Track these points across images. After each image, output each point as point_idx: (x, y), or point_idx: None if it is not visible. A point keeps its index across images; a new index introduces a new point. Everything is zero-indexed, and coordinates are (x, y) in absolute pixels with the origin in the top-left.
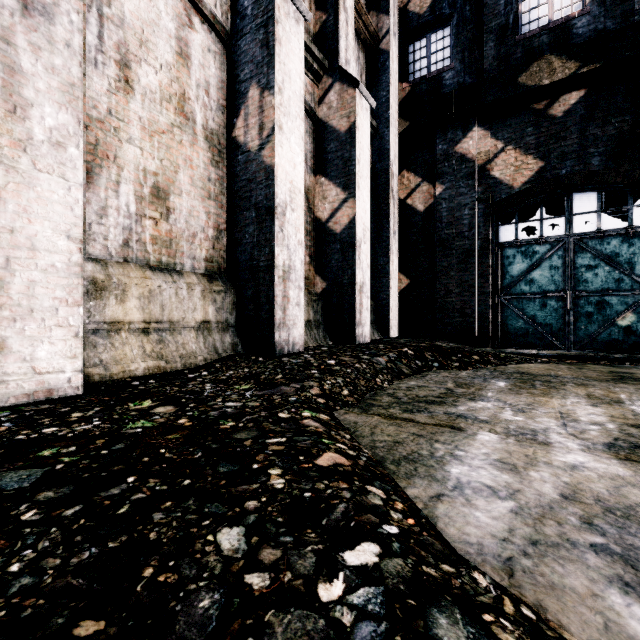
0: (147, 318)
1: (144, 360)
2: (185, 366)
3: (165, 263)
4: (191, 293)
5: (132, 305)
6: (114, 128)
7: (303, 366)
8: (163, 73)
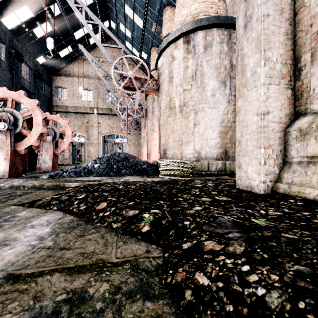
0: None
1: None
2: None
3: None
4: None
5: None
6: None
7: None
8: None
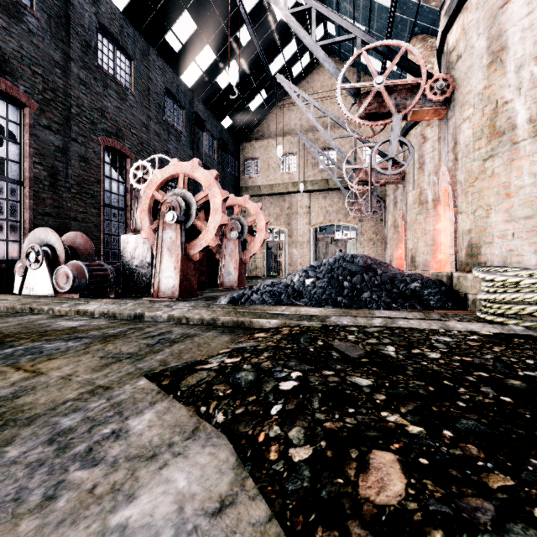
0: None
1: None
2: None
3: None
4: None
5: None
6: None
7: None
8: None
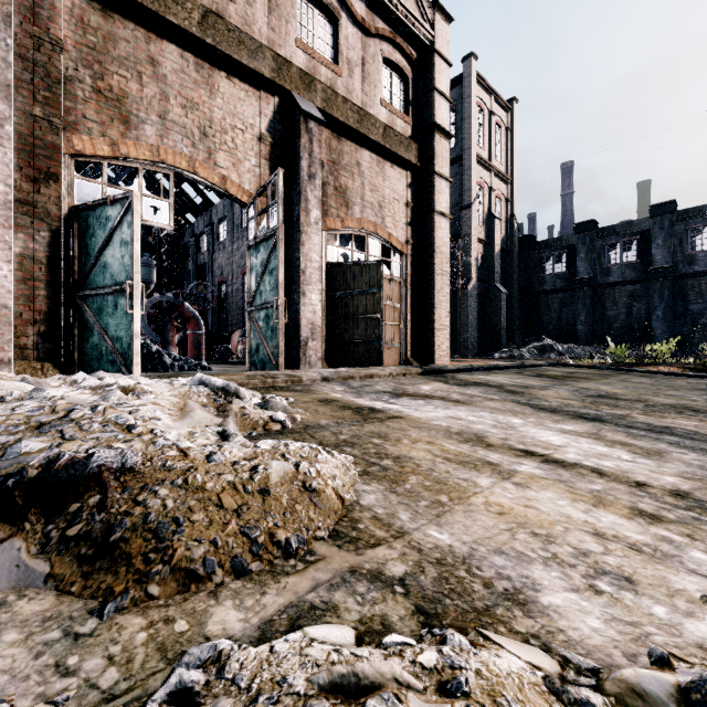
0: None
1: None
2: None
3: None
4: None
5: None
6: None
7: None
8: None
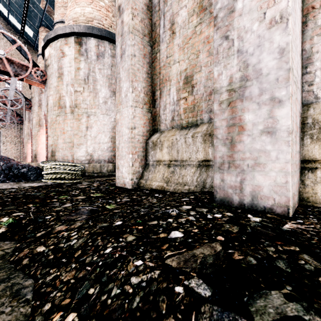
0: (171, 158)
1: (161, 181)
2: (174, 190)
3: (191, 122)
4: (195, 139)
5: (165, 151)
6: (168, 63)
7: (143, 215)
8: (190, 1)
